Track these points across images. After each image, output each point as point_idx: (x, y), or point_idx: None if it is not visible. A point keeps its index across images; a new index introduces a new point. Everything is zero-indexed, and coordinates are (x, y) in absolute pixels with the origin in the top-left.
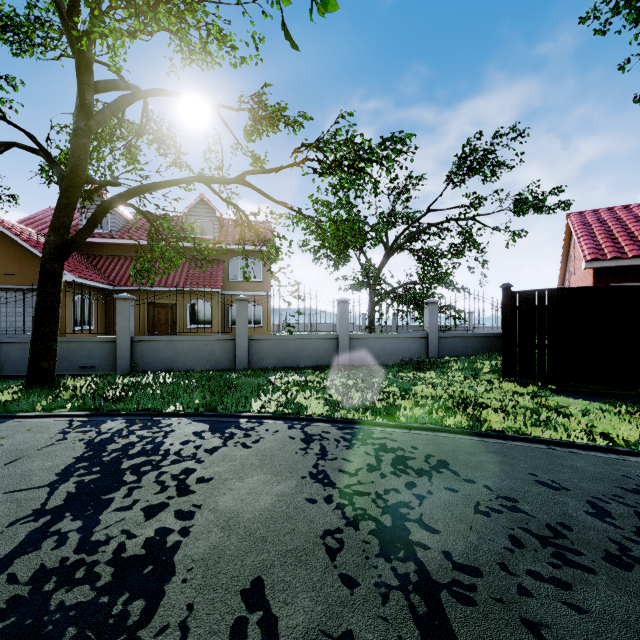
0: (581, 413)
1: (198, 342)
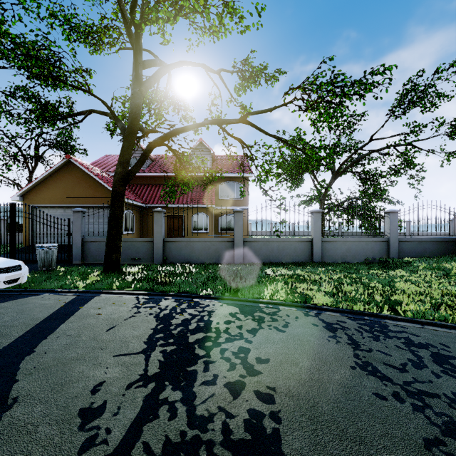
0: None
1: (207, 242)
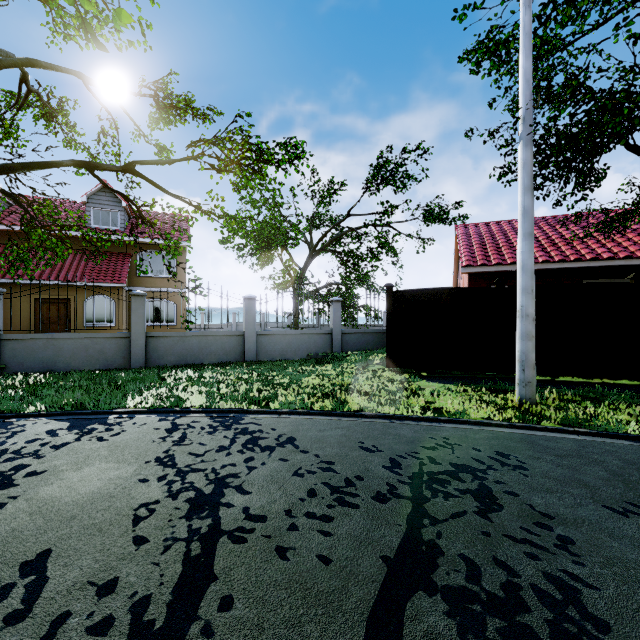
0: (432, 393)
1: (86, 340)
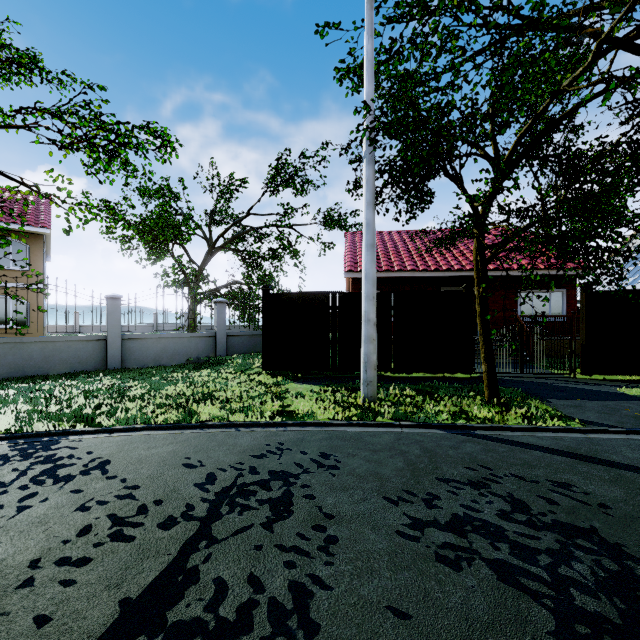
0: (295, 396)
1: None
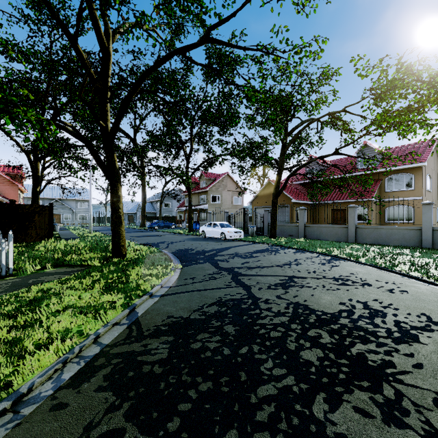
0: None
1: (330, 228)
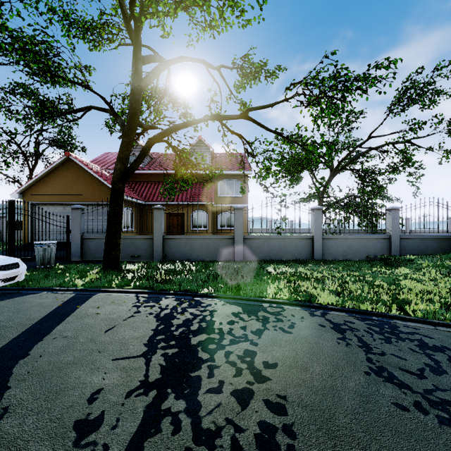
0: None
1: (207, 240)
